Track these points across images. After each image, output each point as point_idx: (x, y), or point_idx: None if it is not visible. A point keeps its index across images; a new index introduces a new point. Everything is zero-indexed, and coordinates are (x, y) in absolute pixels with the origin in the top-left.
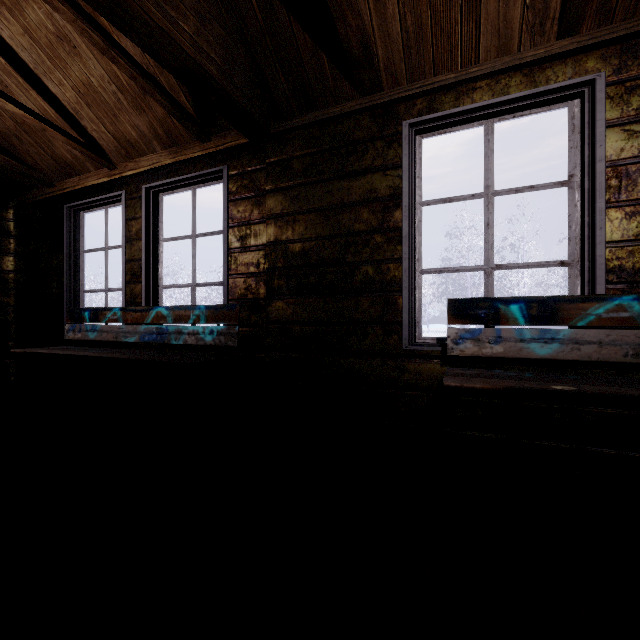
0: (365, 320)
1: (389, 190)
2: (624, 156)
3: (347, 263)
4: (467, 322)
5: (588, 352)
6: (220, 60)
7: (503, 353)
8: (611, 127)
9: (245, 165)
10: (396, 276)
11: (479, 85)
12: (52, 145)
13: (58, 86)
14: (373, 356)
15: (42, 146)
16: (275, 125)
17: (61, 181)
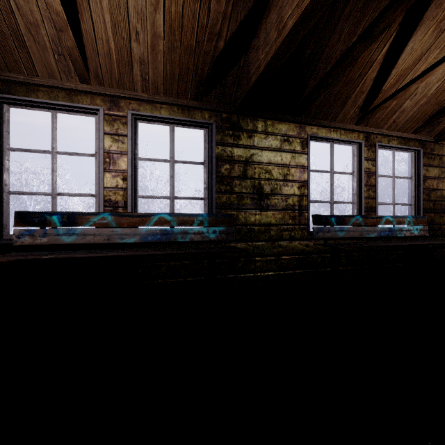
0: None
1: None
2: (112, 149)
3: None
4: (27, 225)
5: (89, 239)
6: None
7: (47, 242)
8: (107, 134)
9: None
10: None
11: (41, 89)
12: None
13: None
14: None
15: None
16: None
17: None
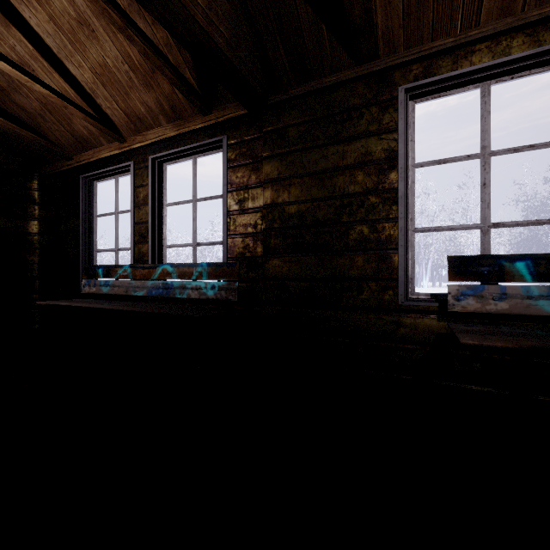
0: (360, 277)
1: (384, 153)
2: None
3: (342, 223)
4: (469, 279)
5: None
6: (227, 34)
7: (508, 310)
8: None
9: (243, 134)
10: (391, 235)
11: (478, 48)
12: (71, 122)
13: (78, 68)
14: (368, 311)
15: (62, 123)
16: (272, 96)
17: (78, 154)
